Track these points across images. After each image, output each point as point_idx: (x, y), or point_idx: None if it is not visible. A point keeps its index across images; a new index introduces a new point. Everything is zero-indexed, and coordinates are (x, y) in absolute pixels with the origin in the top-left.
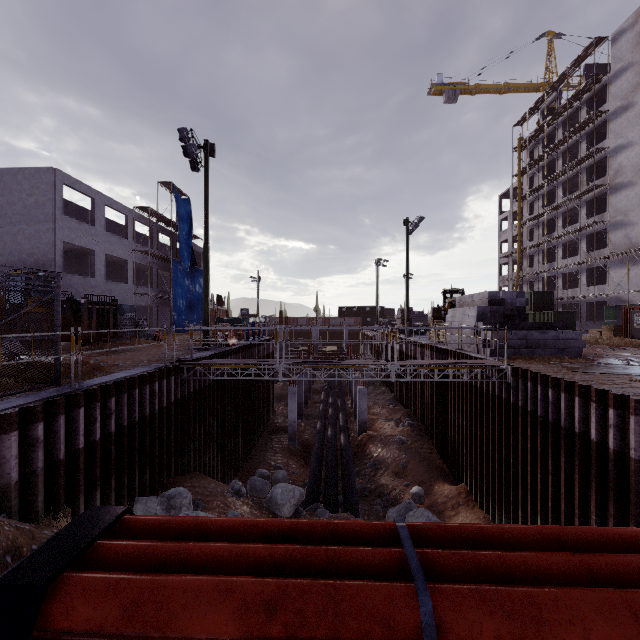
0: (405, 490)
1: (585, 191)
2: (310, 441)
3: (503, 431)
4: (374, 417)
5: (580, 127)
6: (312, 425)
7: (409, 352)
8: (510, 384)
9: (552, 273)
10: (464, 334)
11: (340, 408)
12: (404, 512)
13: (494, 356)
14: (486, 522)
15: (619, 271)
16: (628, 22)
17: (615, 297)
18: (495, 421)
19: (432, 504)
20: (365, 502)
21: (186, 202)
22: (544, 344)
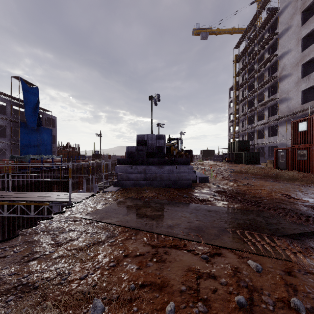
0: None
1: (266, 81)
2: None
3: None
4: None
5: (264, 44)
6: None
7: None
8: None
9: (252, 130)
10: None
11: None
12: None
13: (117, 187)
14: None
15: (284, 127)
16: None
17: (282, 143)
18: None
19: None
20: None
21: (33, 89)
22: (160, 177)
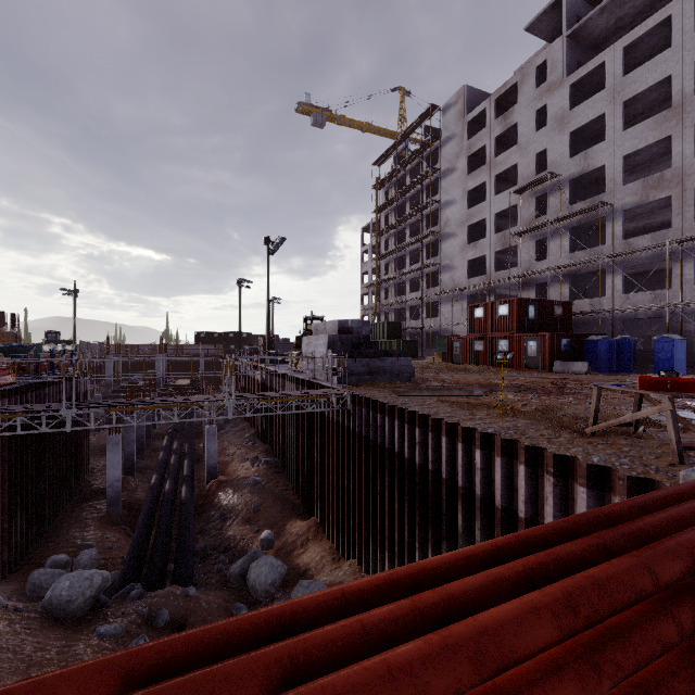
0: (255, 537)
1: (425, 235)
2: (142, 501)
3: (345, 458)
4: (229, 459)
5: (421, 179)
6: (148, 480)
7: (268, 383)
8: (351, 411)
9: (402, 305)
10: (317, 362)
11: (186, 454)
12: (249, 564)
13: (341, 384)
14: (331, 552)
15: (447, 307)
16: (453, 99)
17: (445, 328)
18: (340, 449)
19: (282, 546)
20: (206, 563)
21: None
22: (383, 370)
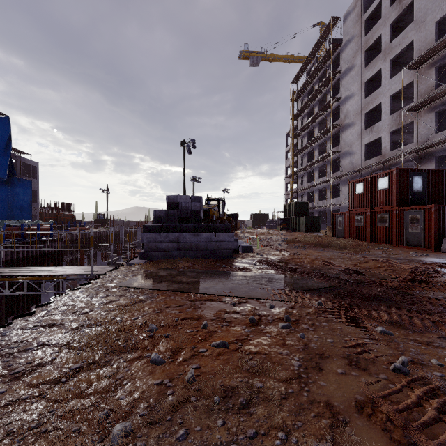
0: None
1: (327, 129)
2: None
3: None
4: None
5: (325, 83)
6: None
7: None
8: None
9: (312, 189)
10: None
11: None
12: None
13: (144, 259)
14: None
15: (347, 187)
16: (351, 6)
17: (345, 206)
18: None
19: None
20: None
21: (2, 120)
22: (196, 246)
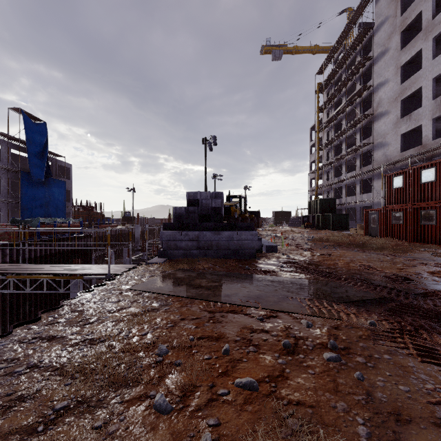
0: None
1: (357, 120)
2: None
3: None
4: None
5: (355, 71)
6: None
7: None
8: None
9: (339, 185)
10: None
11: None
12: None
13: (163, 258)
14: None
15: (379, 182)
16: None
17: (377, 202)
18: None
19: None
20: None
21: (40, 125)
22: (217, 245)
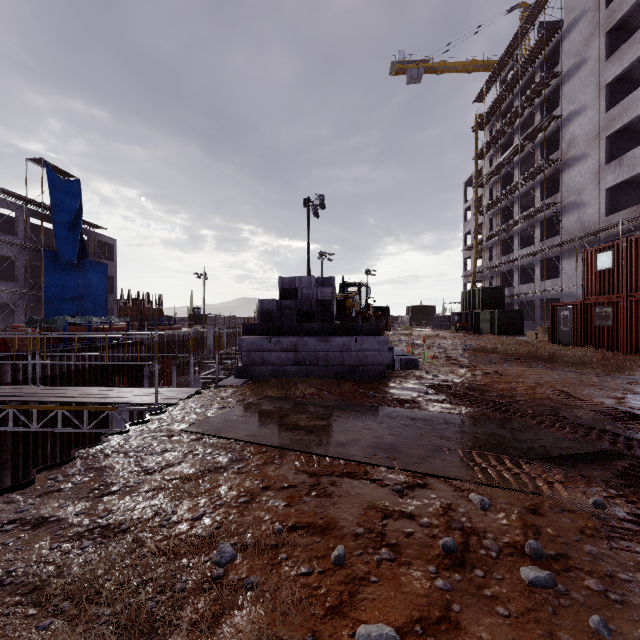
0: None
1: (537, 169)
2: None
3: None
4: None
5: (533, 95)
6: None
7: None
8: None
9: (509, 266)
10: None
11: None
12: None
13: (242, 378)
14: None
15: (572, 262)
16: None
17: (568, 293)
18: None
19: None
20: None
21: (71, 184)
22: (325, 358)
